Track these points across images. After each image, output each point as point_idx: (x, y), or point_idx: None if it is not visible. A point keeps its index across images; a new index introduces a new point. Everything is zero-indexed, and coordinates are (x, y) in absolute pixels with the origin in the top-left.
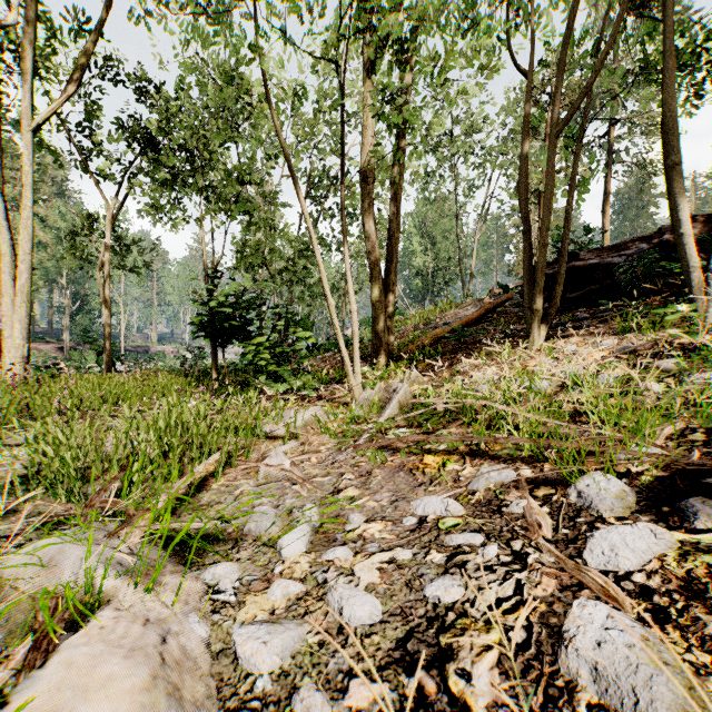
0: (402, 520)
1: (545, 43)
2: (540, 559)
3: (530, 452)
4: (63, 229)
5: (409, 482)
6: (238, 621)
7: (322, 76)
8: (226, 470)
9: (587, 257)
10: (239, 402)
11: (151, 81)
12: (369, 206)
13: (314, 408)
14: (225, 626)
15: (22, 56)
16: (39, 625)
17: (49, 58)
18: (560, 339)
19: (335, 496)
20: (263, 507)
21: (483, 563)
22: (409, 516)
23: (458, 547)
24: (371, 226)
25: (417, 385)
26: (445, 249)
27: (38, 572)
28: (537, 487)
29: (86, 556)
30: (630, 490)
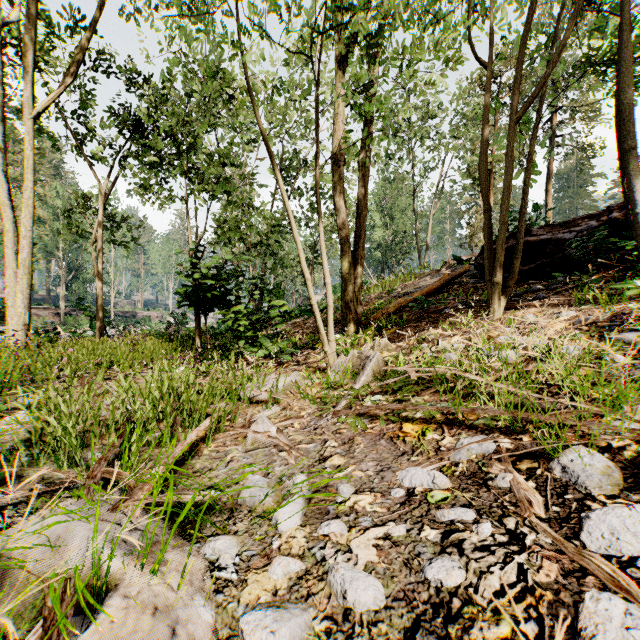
0: (390, 491)
1: (503, 37)
2: (537, 540)
3: (505, 422)
4: (60, 207)
5: (392, 451)
6: (242, 603)
7: (292, 68)
8: (215, 435)
9: (539, 233)
10: (224, 368)
11: (140, 73)
12: (340, 186)
13: (292, 374)
14: (230, 609)
15: (24, 50)
16: (48, 611)
17: (48, 53)
18: (518, 310)
19: (322, 465)
20: (255, 477)
21: (479, 542)
22: (397, 488)
23: (452, 524)
24: (341, 205)
25: (387, 352)
26: (403, 224)
27: (45, 551)
28: (520, 460)
29: (92, 537)
30: (613, 465)
